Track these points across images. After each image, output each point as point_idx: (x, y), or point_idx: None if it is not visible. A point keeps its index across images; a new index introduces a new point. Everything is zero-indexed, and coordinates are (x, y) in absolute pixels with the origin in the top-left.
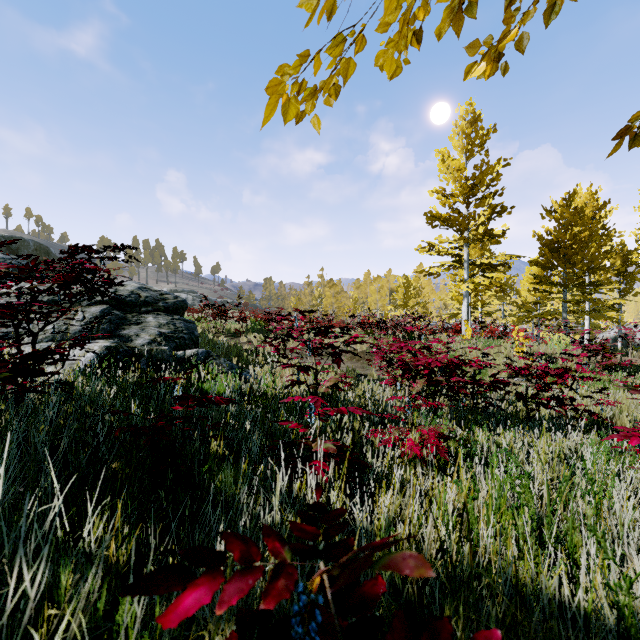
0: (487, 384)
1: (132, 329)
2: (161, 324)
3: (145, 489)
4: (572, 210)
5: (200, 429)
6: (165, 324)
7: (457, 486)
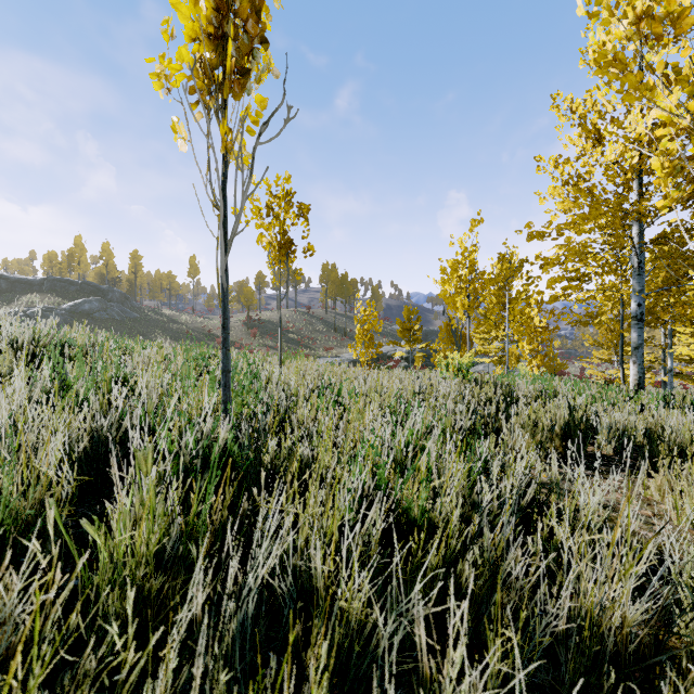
0: None
1: None
2: None
3: None
4: None
5: None
6: None
7: None
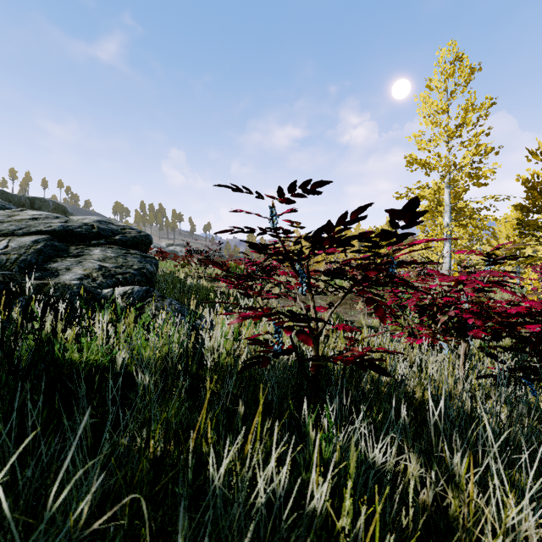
0: None
1: (65, 262)
2: (106, 257)
3: None
4: None
5: None
6: (112, 257)
7: None
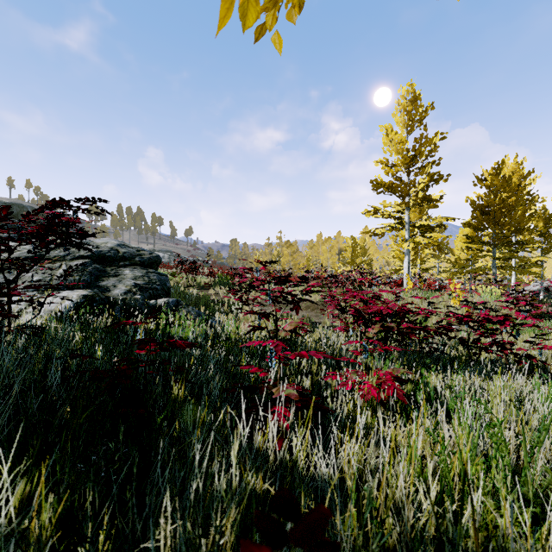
0: (433, 330)
1: (110, 281)
2: (137, 276)
3: (107, 432)
4: (500, 178)
5: (162, 372)
6: (140, 276)
7: (429, 437)
